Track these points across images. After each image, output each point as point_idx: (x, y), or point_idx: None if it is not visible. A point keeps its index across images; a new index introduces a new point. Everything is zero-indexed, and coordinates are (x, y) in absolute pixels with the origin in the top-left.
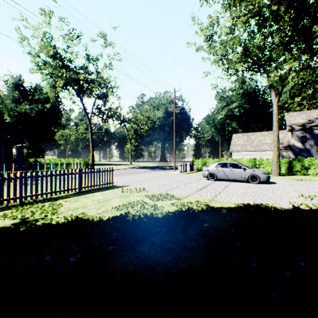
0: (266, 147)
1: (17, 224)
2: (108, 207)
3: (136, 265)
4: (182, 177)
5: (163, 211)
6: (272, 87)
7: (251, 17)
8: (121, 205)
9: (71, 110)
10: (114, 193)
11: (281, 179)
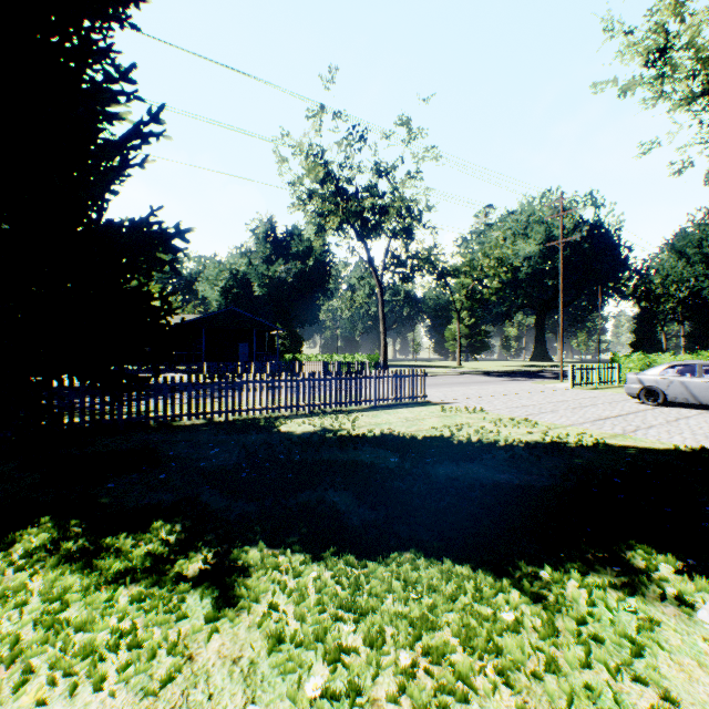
0: None
1: (321, 431)
2: (421, 427)
3: (460, 475)
4: (575, 395)
5: (509, 440)
6: None
7: None
8: (441, 426)
9: (347, 265)
10: (428, 411)
11: None
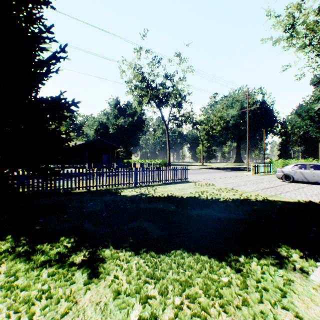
0: None
1: (140, 194)
2: (185, 192)
3: (203, 214)
4: (254, 177)
5: (225, 198)
6: None
7: None
8: (194, 192)
9: (152, 119)
10: (189, 185)
11: None
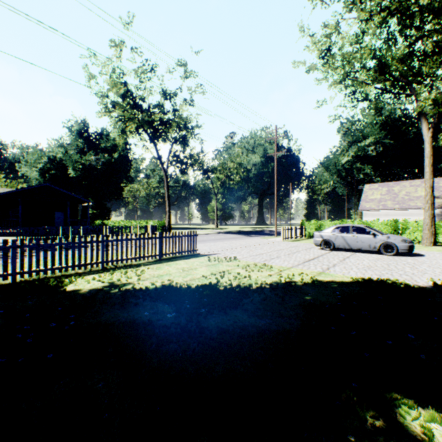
0: (417, 204)
1: (108, 287)
2: (194, 276)
3: (229, 325)
4: (286, 245)
5: (258, 282)
6: (423, 114)
7: (390, 15)
8: (209, 274)
9: (143, 159)
10: (199, 261)
11: (436, 251)
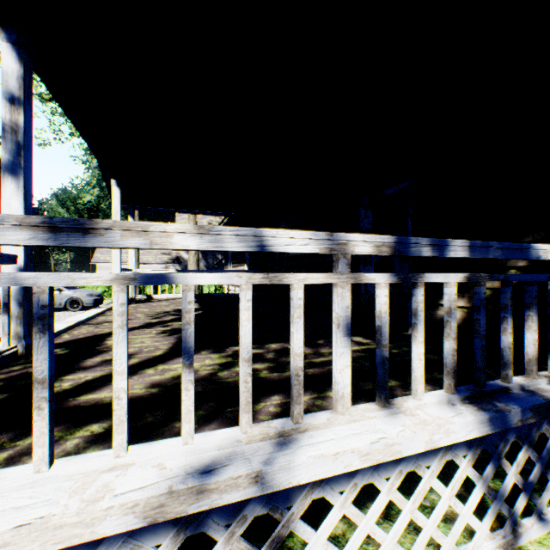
0: (150, 258)
1: None
2: None
3: None
4: None
5: None
6: None
7: None
8: None
9: None
10: None
11: None
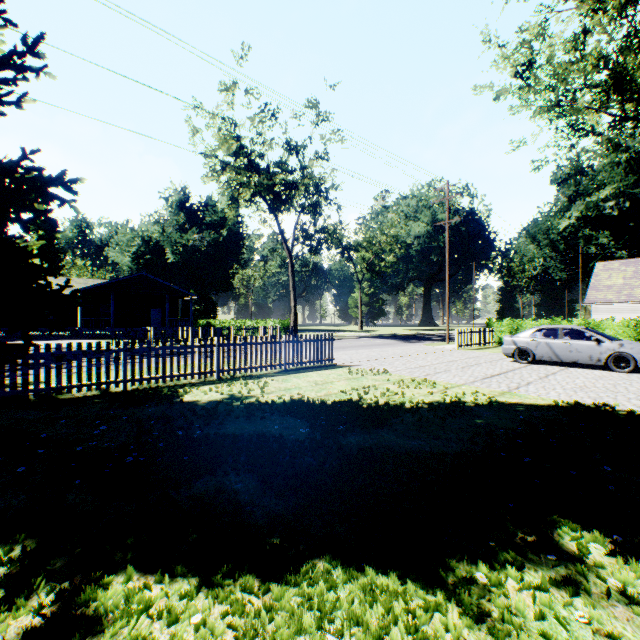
0: None
1: (228, 399)
2: (330, 391)
3: (372, 444)
4: (461, 355)
5: (414, 401)
6: None
7: None
8: (349, 390)
9: (259, 236)
10: (337, 374)
11: None
